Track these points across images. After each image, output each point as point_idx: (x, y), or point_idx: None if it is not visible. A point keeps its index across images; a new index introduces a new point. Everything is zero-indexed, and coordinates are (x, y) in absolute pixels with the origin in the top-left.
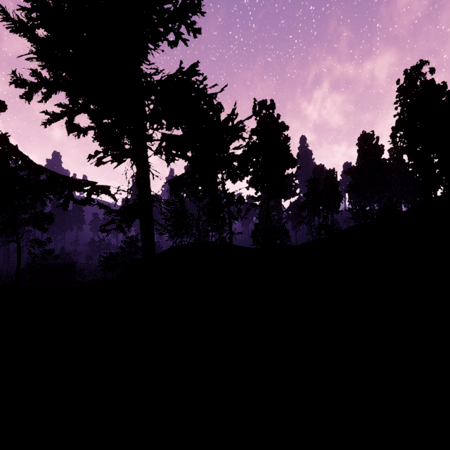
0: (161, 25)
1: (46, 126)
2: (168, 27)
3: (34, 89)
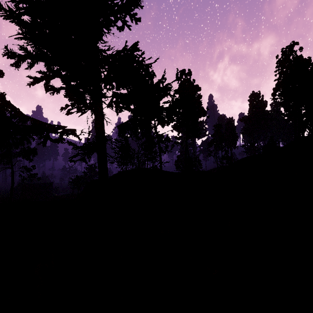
0: (112, 15)
1: (30, 87)
2: (117, 16)
3: (21, 60)
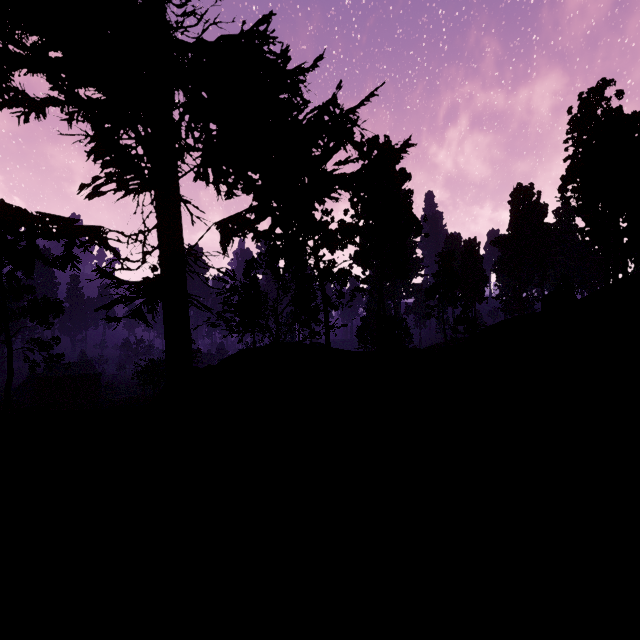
0: None
1: None
2: None
3: None
